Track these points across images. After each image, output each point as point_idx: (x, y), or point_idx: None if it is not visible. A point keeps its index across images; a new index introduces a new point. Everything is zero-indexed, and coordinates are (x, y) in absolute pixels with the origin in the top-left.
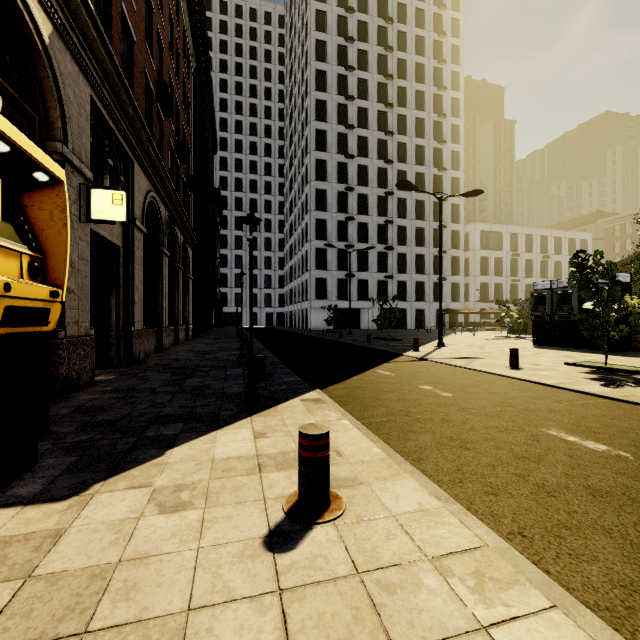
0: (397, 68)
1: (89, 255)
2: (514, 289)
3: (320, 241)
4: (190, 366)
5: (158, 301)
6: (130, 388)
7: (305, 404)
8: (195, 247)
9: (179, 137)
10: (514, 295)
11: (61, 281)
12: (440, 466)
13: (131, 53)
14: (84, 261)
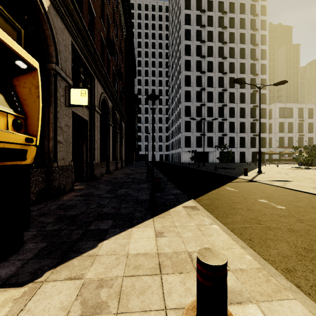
0: (229, 22)
1: (70, 124)
2: (300, 140)
3: (187, 117)
4: (121, 182)
5: (107, 148)
6: (89, 194)
7: (186, 210)
8: (126, 122)
9: (118, 67)
10: (300, 143)
11: (35, 132)
12: (312, 282)
13: (93, 23)
14: (68, 127)
